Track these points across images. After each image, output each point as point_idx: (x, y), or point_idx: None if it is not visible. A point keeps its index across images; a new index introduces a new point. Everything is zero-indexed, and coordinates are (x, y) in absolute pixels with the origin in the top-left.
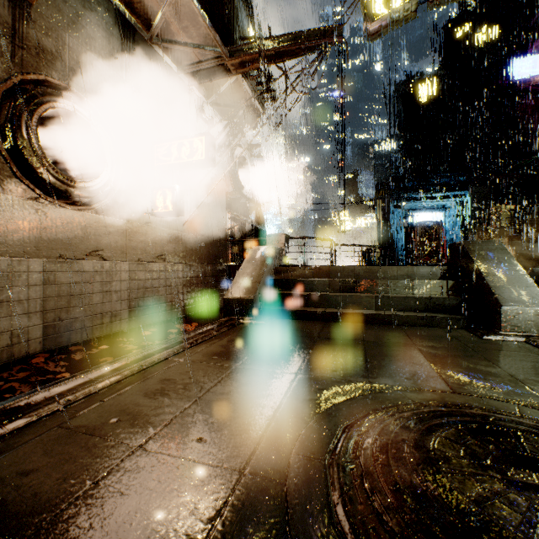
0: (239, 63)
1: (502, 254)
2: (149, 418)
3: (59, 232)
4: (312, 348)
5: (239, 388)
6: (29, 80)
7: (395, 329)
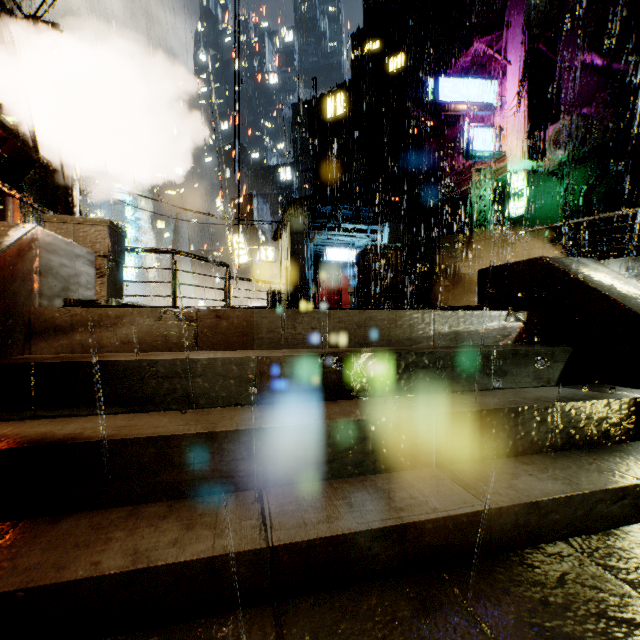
0: None
1: (636, 286)
2: None
3: None
4: None
5: None
6: None
7: None
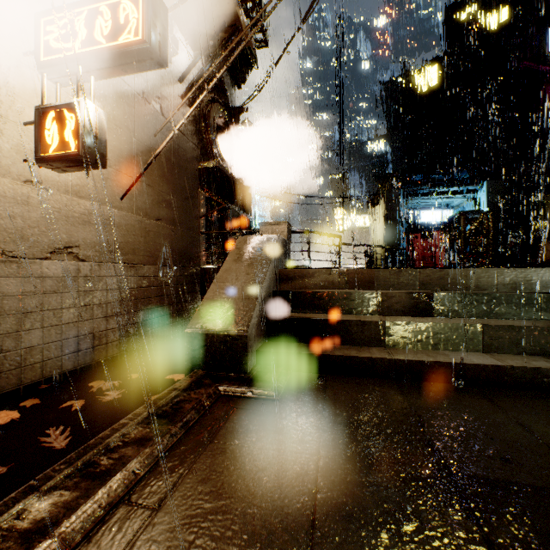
0: None
1: None
2: None
3: None
4: None
5: None
6: None
7: None
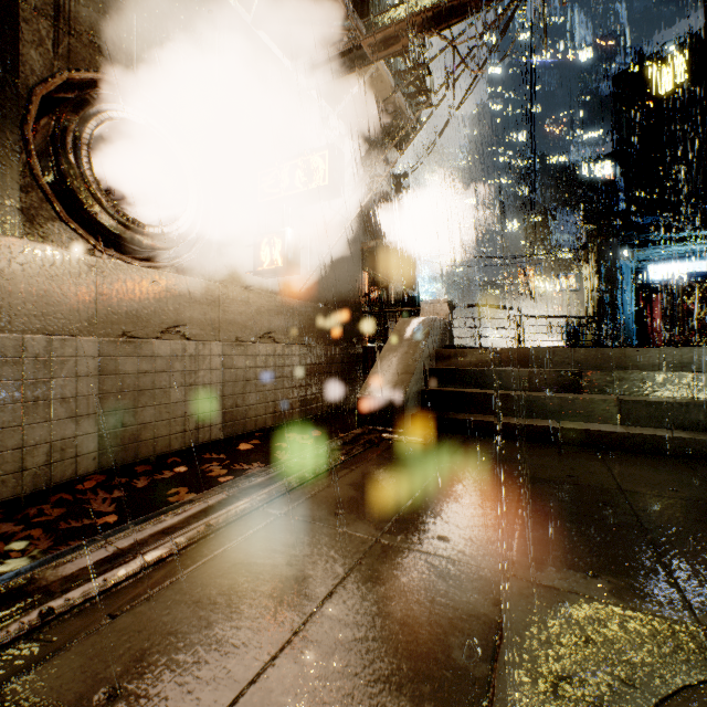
0: (380, 41)
1: None
2: (178, 699)
3: (122, 300)
4: (519, 502)
5: (385, 610)
6: (80, 81)
7: (674, 466)
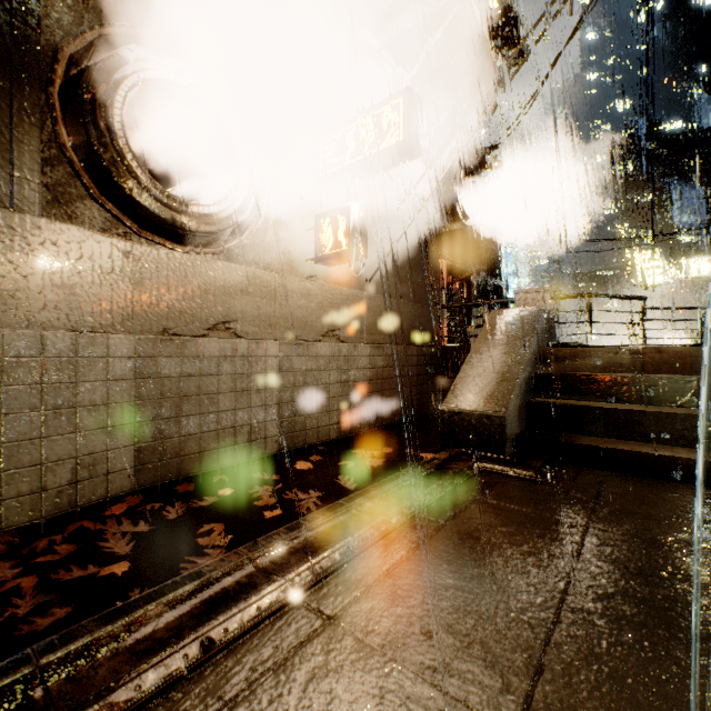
0: None
1: None
2: None
3: (163, 291)
4: None
5: None
6: (115, 39)
7: None
